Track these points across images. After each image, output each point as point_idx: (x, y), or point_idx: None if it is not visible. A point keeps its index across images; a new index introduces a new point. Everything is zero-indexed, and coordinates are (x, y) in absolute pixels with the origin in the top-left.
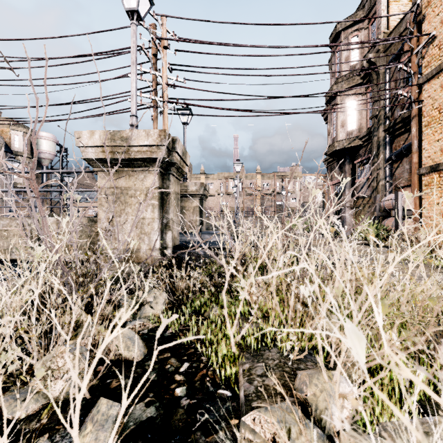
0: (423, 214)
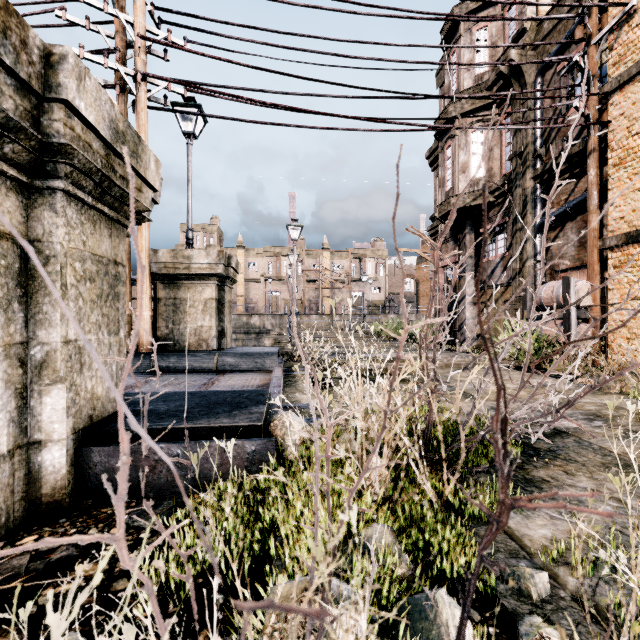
0: (611, 317)
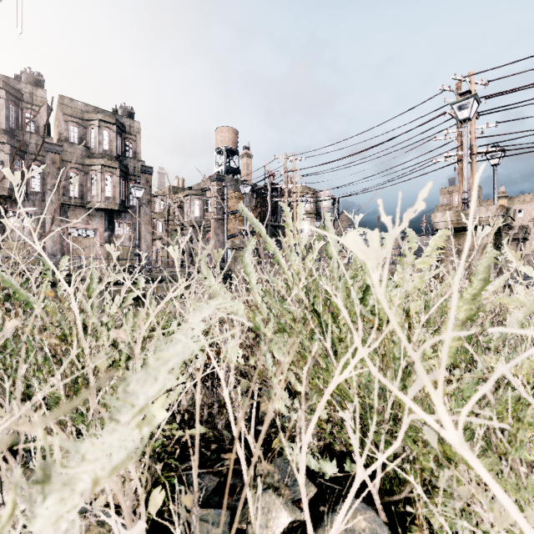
0: None
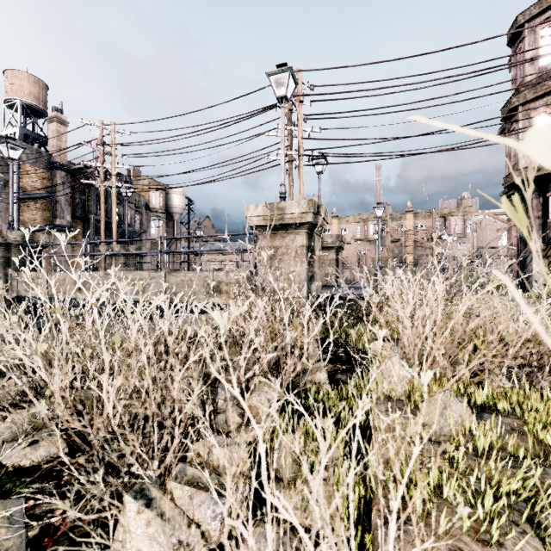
0: None
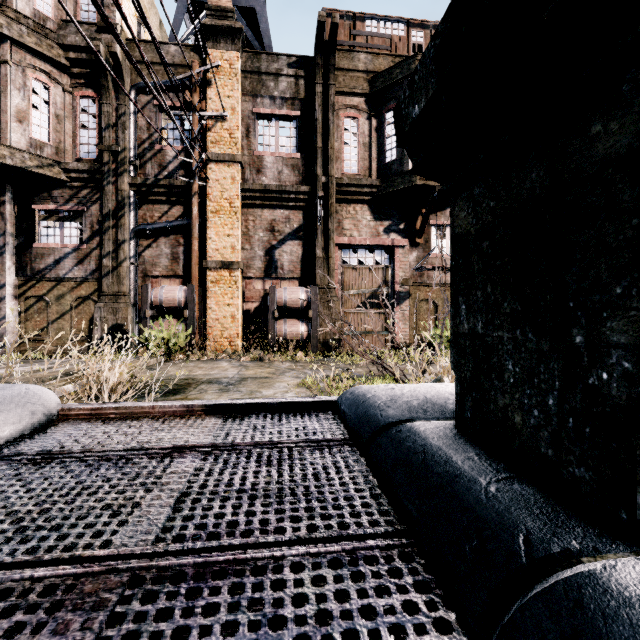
0: (210, 316)
